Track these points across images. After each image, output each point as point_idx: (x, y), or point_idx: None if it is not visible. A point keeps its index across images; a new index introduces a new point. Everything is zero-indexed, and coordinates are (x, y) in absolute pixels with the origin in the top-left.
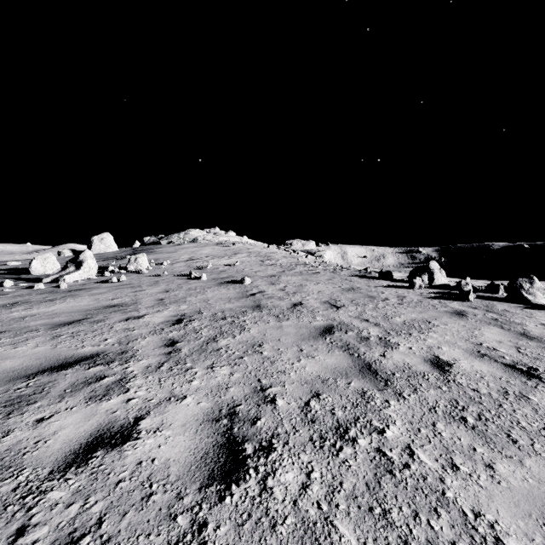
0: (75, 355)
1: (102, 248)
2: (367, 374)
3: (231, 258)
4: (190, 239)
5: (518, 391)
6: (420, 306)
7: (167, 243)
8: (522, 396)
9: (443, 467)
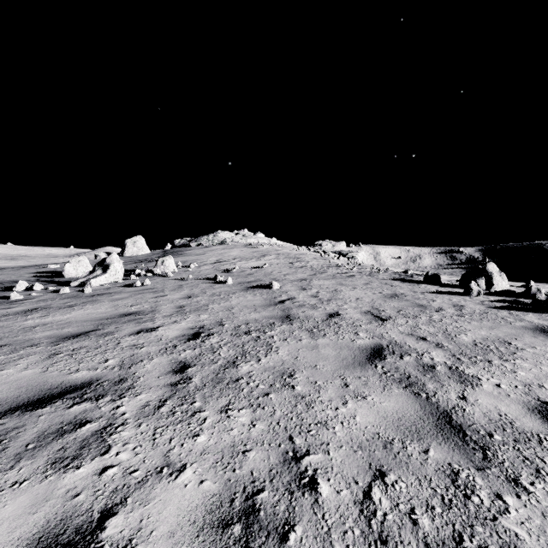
0: (63, 383)
1: (135, 250)
2: (449, 433)
3: (259, 260)
4: (218, 241)
5: None
6: (487, 320)
7: (196, 246)
8: None
9: None
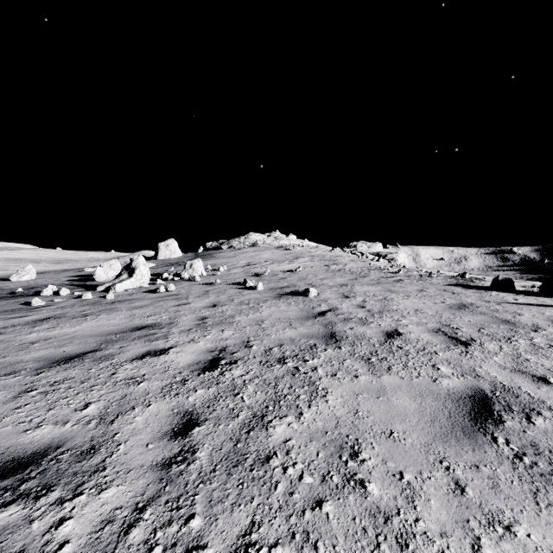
0: (6, 453)
1: (167, 254)
2: None
3: (291, 263)
4: (250, 243)
5: None
6: None
7: (227, 248)
8: None
9: None
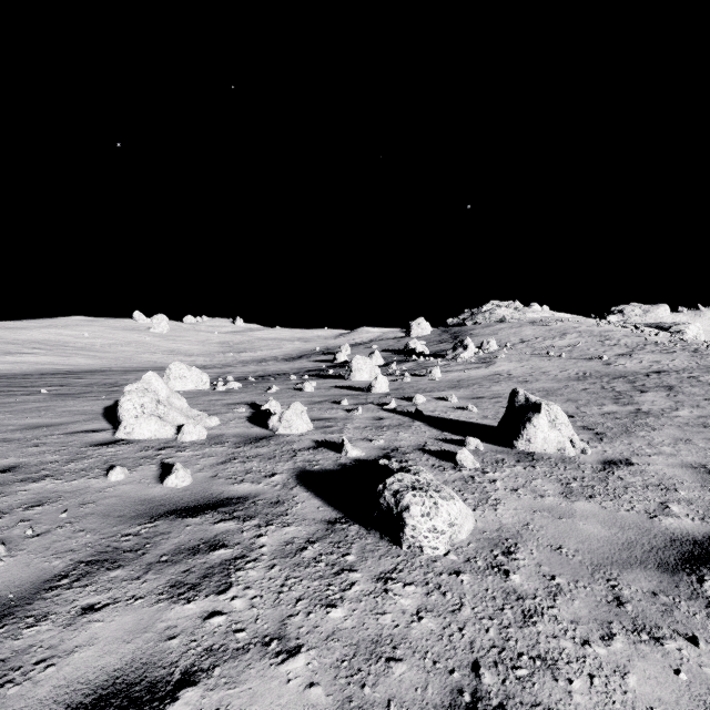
0: (561, 379)
1: (419, 332)
2: (696, 388)
3: (563, 339)
4: (496, 319)
5: None
6: None
7: (472, 325)
8: None
9: None
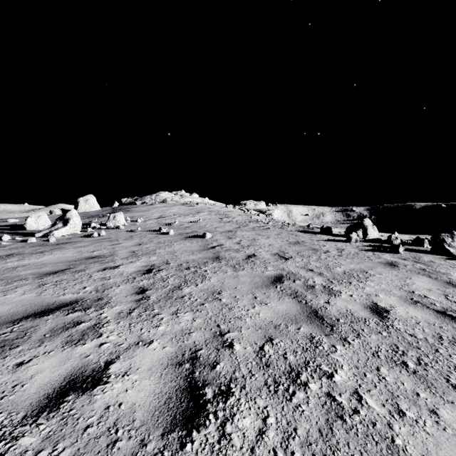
0: (56, 302)
1: (87, 207)
2: (314, 320)
3: (194, 216)
4: (160, 200)
5: (451, 336)
6: (357, 258)
7: (141, 204)
8: (455, 341)
9: (390, 412)
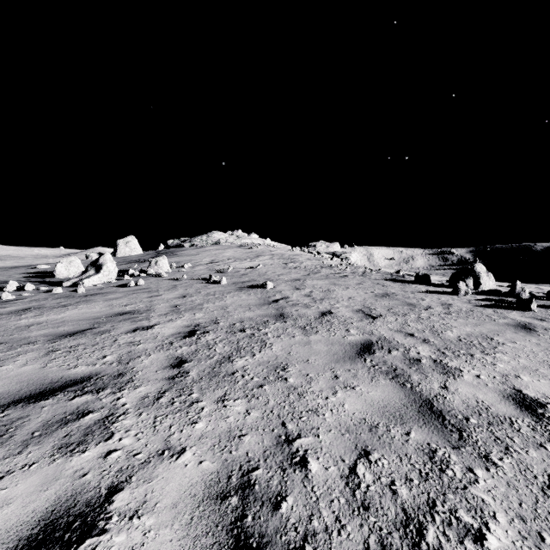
0: (63, 378)
1: (127, 251)
2: (430, 418)
3: (253, 261)
4: (212, 242)
5: None
6: (472, 317)
7: (190, 246)
8: None
9: None
